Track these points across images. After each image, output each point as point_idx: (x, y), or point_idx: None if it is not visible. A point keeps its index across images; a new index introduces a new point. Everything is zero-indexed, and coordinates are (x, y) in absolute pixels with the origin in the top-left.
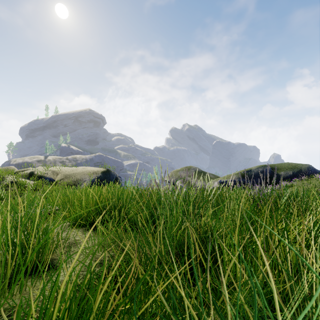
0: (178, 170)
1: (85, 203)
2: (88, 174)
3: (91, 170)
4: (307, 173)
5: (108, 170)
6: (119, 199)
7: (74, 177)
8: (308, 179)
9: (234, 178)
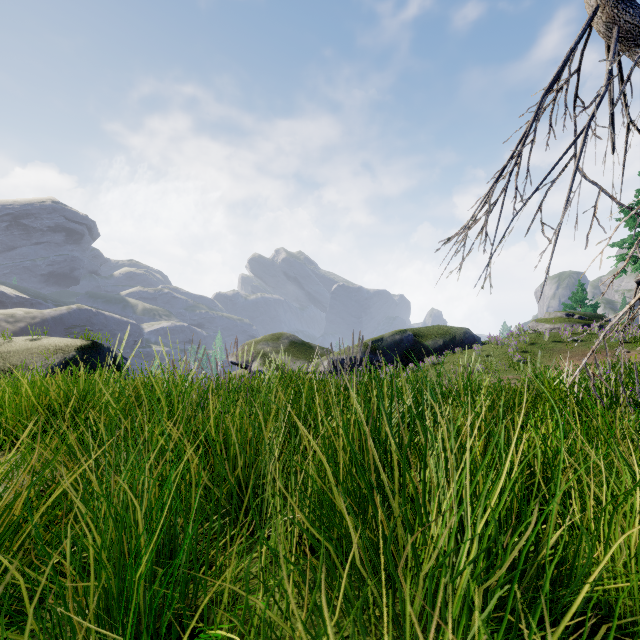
0: (258, 341)
1: (11, 407)
2: (42, 354)
3: (50, 345)
4: (463, 342)
5: (94, 344)
6: (87, 396)
7: (3, 361)
8: (462, 352)
9: (355, 353)
